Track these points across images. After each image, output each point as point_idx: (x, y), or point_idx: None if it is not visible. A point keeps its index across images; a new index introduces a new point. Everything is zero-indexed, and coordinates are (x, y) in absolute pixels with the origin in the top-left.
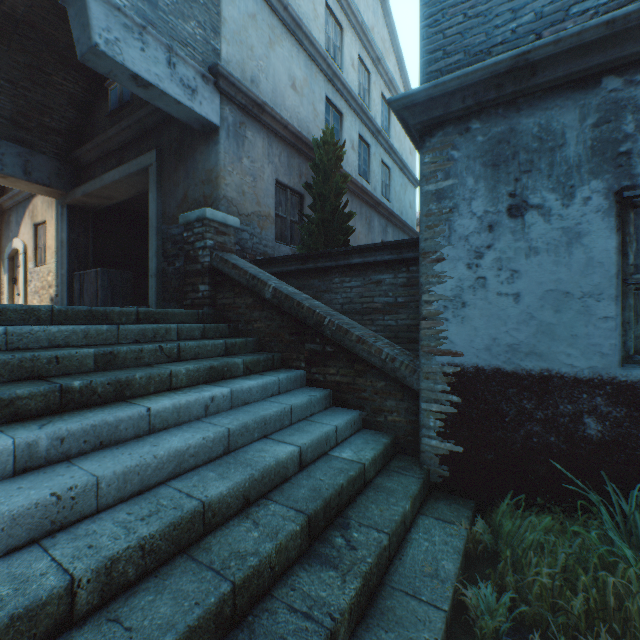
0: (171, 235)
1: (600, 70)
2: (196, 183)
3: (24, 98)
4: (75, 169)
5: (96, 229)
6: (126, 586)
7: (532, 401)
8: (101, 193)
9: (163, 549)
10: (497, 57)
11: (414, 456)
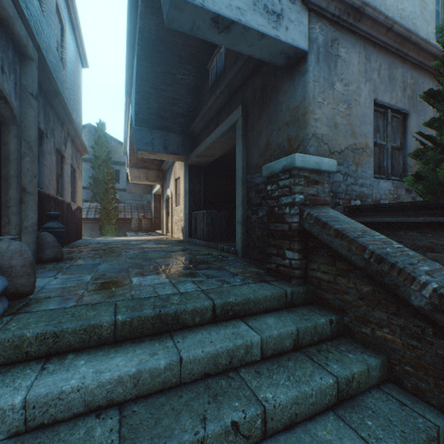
0: (254, 184)
1: None
2: (279, 127)
3: (162, 97)
4: (192, 139)
5: (205, 178)
6: None
7: None
8: (205, 153)
9: None
10: None
11: None
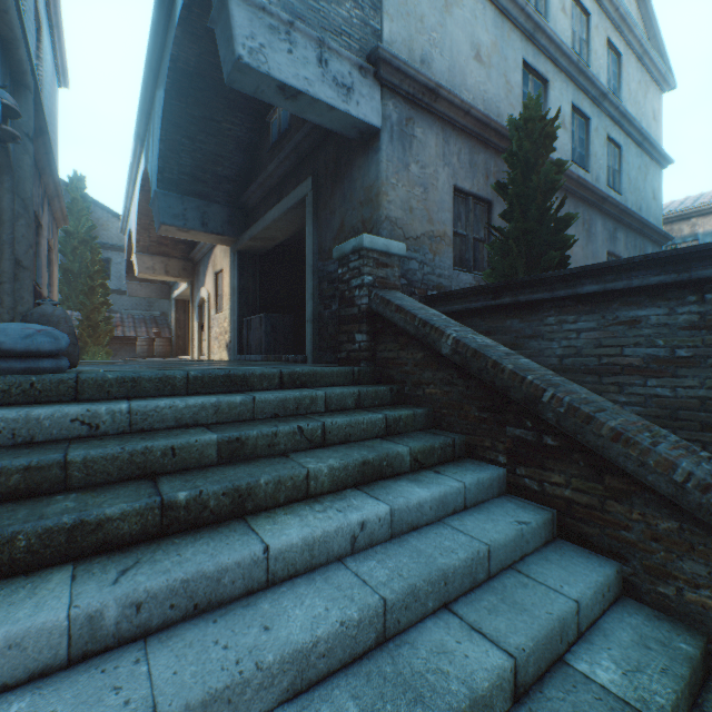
0: (327, 273)
1: None
2: (353, 206)
3: (200, 152)
4: (243, 214)
5: (263, 273)
6: None
7: None
8: (264, 235)
9: None
10: None
11: None
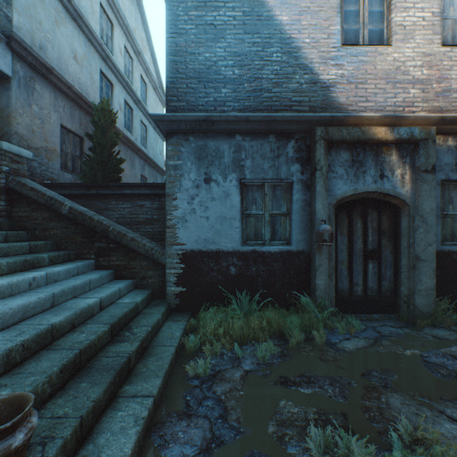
0: None
1: (235, 131)
2: None
3: None
4: None
5: None
6: (16, 364)
7: (213, 263)
8: None
9: (33, 347)
10: (199, 114)
11: (163, 298)
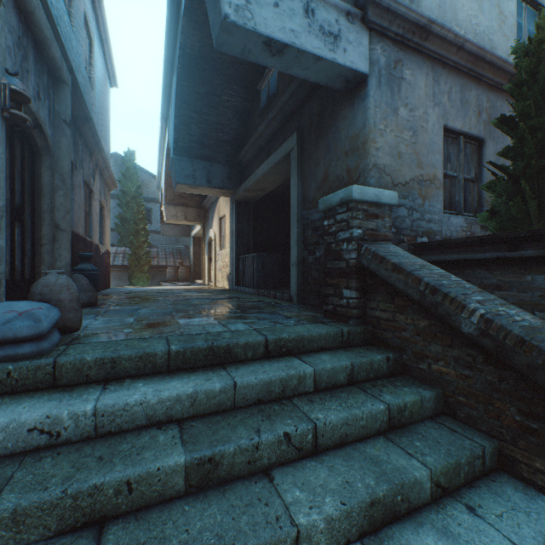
0: (311, 221)
1: None
2: (337, 156)
3: (205, 122)
4: (239, 170)
5: (255, 217)
6: None
7: None
8: (255, 187)
9: None
10: None
11: None
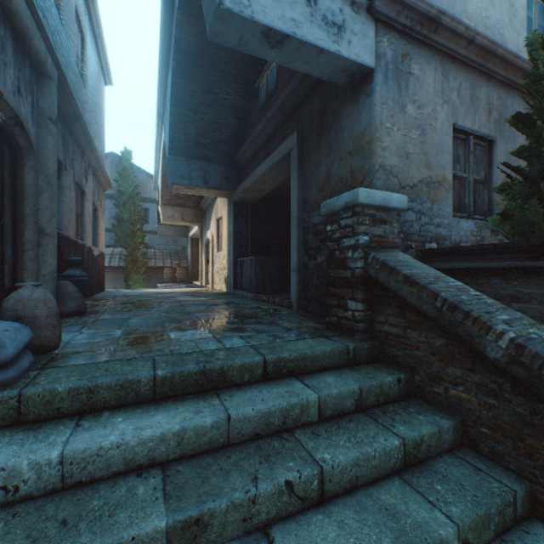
0: (311, 224)
1: None
2: (340, 157)
3: (202, 121)
4: (237, 170)
5: (253, 218)
6: None
7: None
8: (254, 187)
9: None
10: None
11: None
